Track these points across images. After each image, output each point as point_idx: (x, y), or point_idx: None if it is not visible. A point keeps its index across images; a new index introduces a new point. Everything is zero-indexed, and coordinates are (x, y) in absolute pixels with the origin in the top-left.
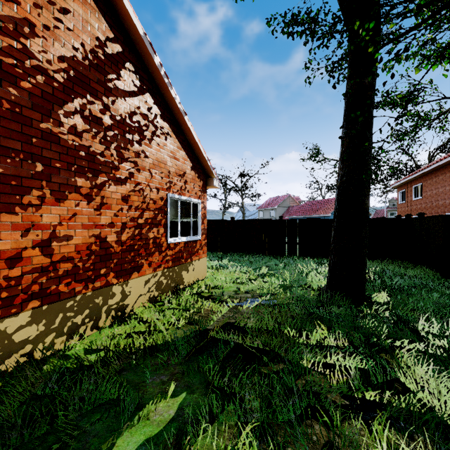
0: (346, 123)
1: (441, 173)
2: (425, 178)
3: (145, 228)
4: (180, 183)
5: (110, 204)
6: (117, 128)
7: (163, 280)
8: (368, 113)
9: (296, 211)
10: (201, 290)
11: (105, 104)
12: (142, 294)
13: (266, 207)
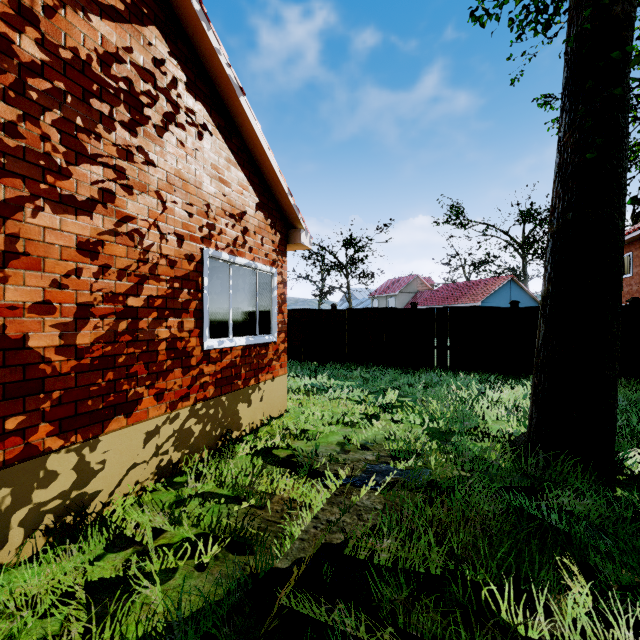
0: (570, 102)
1: None
2: (637, 244)
3: (146, 317)
4: (233, 232)
5: (38, 256)
6: (64, 77)
7: (193, 425)
8: (622, 77)
9: (428, 298)
10: (273, 443)
11: (20, 6)
12: (138, 462)
13: (382, 294)
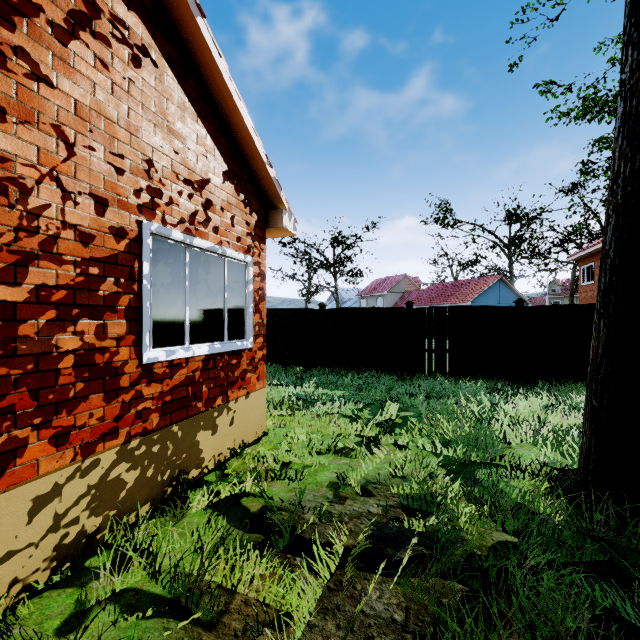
0: None
1: None
2: None
3: (33, 318)
4: (189, 204)
5: None
6: None
7: (125, 472)
8: None
9: (416, 298)
10: (243, 488)
11: None
12: (17, 548)
13: (370, 293)
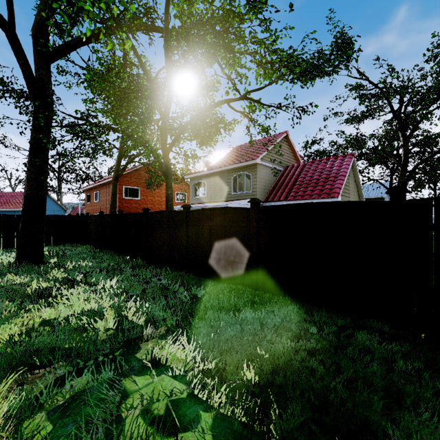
0: (31, 158)
1: (109, 187)
2: (101, 188)
3: None
4: None
5: None
6: None
7: None
8: (46, 156)
9: None
10: None
11: None
12: None
13: None
